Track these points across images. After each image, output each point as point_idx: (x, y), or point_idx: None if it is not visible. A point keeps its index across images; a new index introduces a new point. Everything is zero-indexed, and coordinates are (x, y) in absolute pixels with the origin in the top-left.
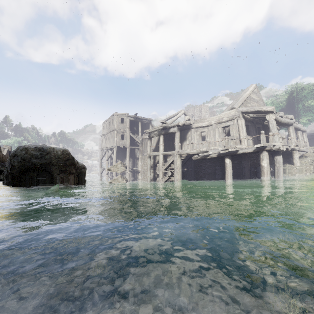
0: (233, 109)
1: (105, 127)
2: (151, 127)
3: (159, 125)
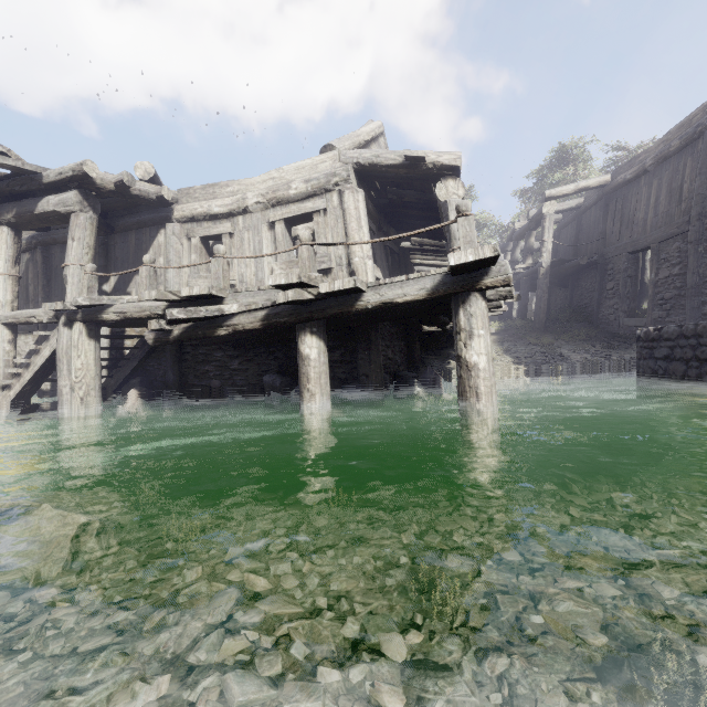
0: (328, 152)
1: None
2: None
3: None
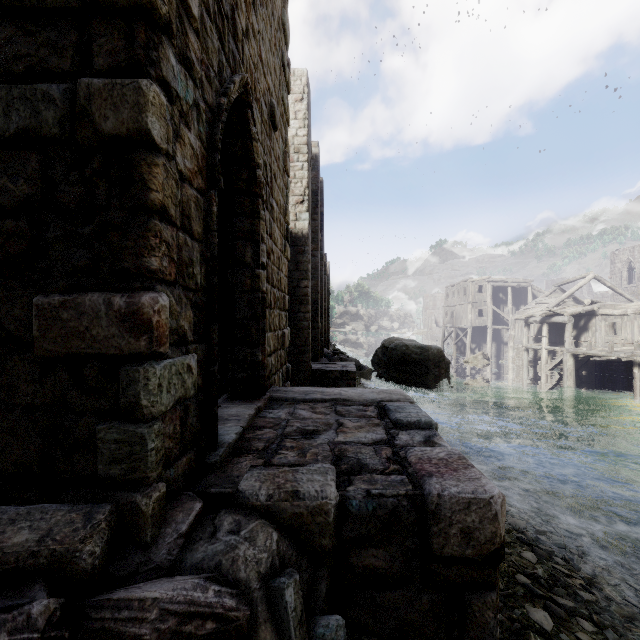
0: None
1: (450, 294)
2: (532, 291)
3: (541, 313)
